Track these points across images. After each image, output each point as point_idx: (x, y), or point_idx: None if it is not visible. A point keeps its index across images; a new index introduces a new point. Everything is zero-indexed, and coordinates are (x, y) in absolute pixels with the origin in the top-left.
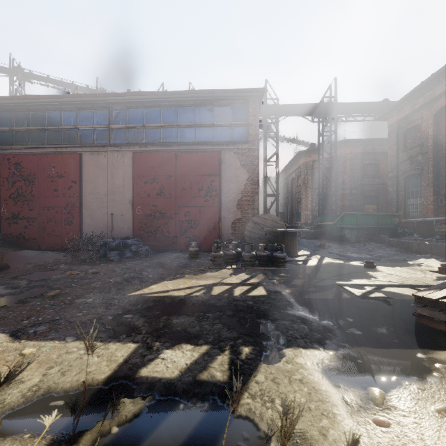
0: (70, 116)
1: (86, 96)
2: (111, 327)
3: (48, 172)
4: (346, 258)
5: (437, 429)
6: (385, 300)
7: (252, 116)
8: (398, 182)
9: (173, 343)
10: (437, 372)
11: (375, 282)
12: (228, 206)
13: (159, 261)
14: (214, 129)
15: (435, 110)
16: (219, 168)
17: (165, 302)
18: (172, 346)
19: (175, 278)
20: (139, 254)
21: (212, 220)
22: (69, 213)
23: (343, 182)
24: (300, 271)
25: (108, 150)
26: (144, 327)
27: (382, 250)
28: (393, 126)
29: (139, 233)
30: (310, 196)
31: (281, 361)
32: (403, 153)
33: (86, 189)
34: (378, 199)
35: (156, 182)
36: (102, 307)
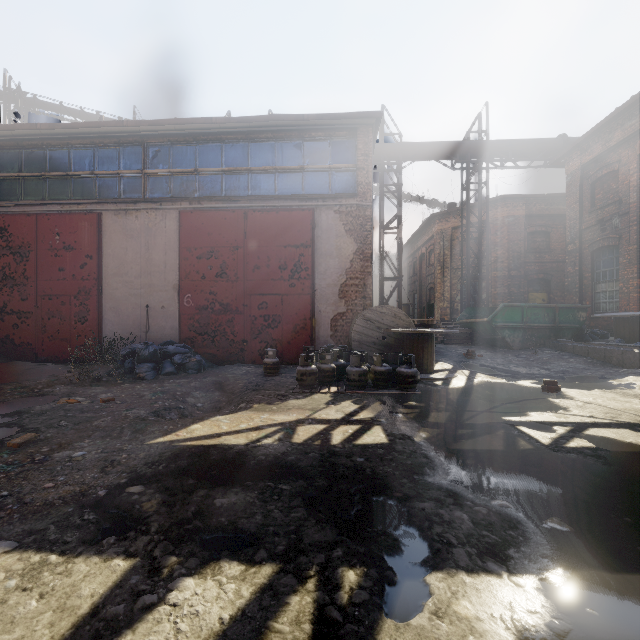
0: (84, 156)
1: (108, 125)
2: (94, 518)
3: (50, 242)
4: (510, 374)
5: None
6: (597, 455)
7: (363, 154)
8: (582, 259)
9: (205, 558)
10: None
11: (569, 418)
12: (326, 294)
13: (216, 380)
14: (305, 175)
15: None
16: (312, 235)
17: (209, 457)
18: (201, 567)
19: (237, 409)
20: (186, 367)
21: (301, 315)
22: (82, 305)
23: (498, 259)
24: (440, 397)
25: (141, 207)
26: (158, 516)
27: (563, 362)
28: (574, 174)
29: (189, 336)
30: (448, 280)
31: (425, 610)
32: (590, 215)
33: (107, 268)
34: (549, 285)
35: (215, 256)
36: (96, 469)
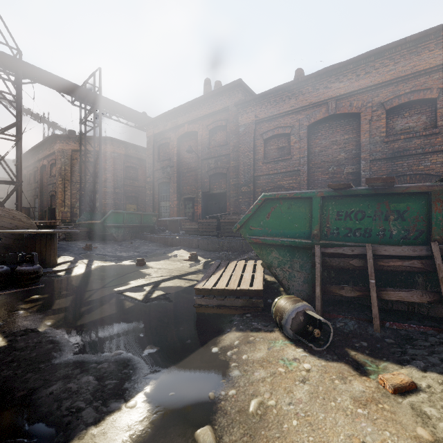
0: None
1: None
2: None
3: None
4: (117, 258)
5: (265, 438)
6: (166, 297)
7: None
8: (154, 187)
9: None
10: (233, 362)
11: (151, 280)
12: None
13: None
14: None
15: (178, 135)
16: None
17: None
18: None
19: None
20: None
21: None
22: None
23: (107, 179)
24: (64, 285)
25: None
26: None
27: (146, 246)
28: (150, 138)
29: None
30: (69, 190)
31: None
32: (158, 163)
33: None
34: (138, 200)
35: None
36: None
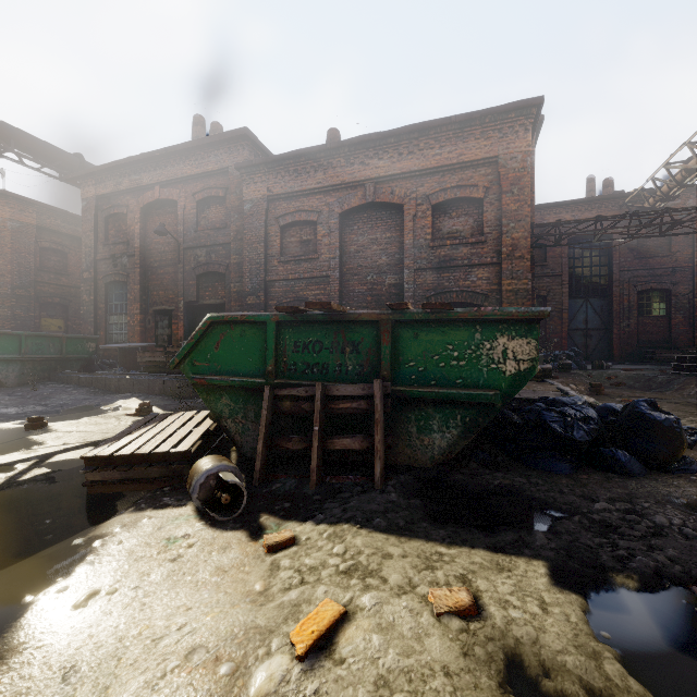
0: None
1: None
2: None
3: None
4: None
5: (71, 632)
6: (49, 477)
7: None
8: (97, 289)
9: None
10: (94, 552)
11: (40, 451)
12: None
13: None
14: None
15: (143, 203)
16: None
17: None
18: None
19: None
20: None
21: None
22: None
23: None
24: None
25: None
26: None
27: (66, 394)
28: (90, 201)
29: None
30: None
31: None
32: (105, 248)
33: None
34: (67, 311)
35: None
36: None
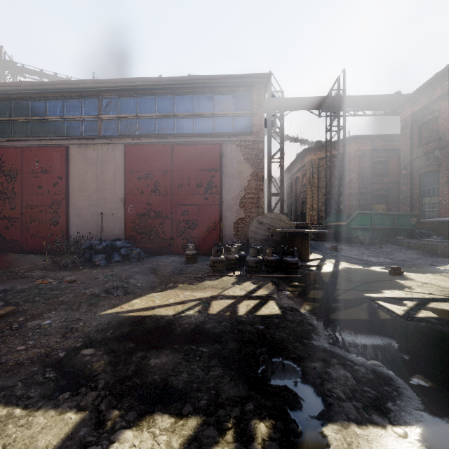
0: (56, 106)
1: (73, 83)
2: (54, 376)
3: (31, 167)
4: (364, 262)
5: None
6: (441, 323)
7: (257, 104)
8: (412, 180)
9: (141, 412)
10: None
11: (414, 295)
12: (230, 204)
13: (151, 266)
14: (215, 119)
15: None
16: (220, 162)
17: (146, 325)
18: (138, 420)
19: (166, 288)
20: (129, 257)
21: (213, 220)
22: (54, 212)
23: (351, 180)
24: (316, 279)
25: (97, 142)
26: (104, 374)
27: (402, 253)
28: (406, 120)
29: (132, 234)
30: (316, 195)
31: None
32: (418, 148)
33: (73, 186)
34: (387, 199)
35: (150, 177)
36: (59, 335)
